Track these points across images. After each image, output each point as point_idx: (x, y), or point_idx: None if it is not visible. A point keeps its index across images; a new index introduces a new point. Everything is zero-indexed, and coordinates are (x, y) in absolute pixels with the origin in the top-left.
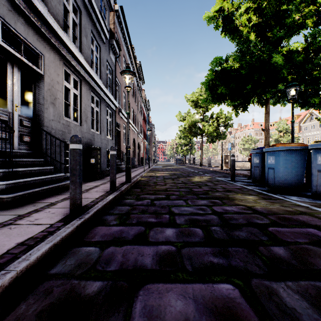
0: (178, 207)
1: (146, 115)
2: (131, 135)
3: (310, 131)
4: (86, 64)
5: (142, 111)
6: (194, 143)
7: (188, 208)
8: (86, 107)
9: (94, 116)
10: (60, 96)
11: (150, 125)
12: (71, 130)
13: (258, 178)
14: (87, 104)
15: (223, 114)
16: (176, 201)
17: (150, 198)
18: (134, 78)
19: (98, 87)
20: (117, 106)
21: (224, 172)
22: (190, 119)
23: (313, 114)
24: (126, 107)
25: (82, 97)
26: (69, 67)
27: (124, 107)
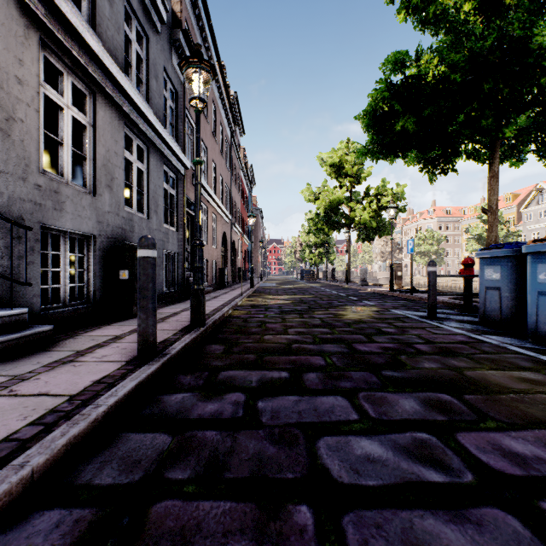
0: (337, 437)
1: (248, 193)
2: (218, 226)
3: (538, 222)
4: (104, 56)
5: (240, 184)
6: (334, 243)
7: (375, 448)
8: (109, 155)
9: (132, 179)
10: (29, 115)
11: (255, 210)
12: (64, 202)
13: (498, 314)
14: (111, 150)
15: (388, 189)
16: (325, 399)
17: (245, 386)
18: (225, 121)
19: (141, 118)
20: (187, 164)
21: (398, 296)
22: (328, 198)
23: (543, 190)
24: (207, 171)
25: (98, 131)
26: (59, 53)
27: (205, 171)
